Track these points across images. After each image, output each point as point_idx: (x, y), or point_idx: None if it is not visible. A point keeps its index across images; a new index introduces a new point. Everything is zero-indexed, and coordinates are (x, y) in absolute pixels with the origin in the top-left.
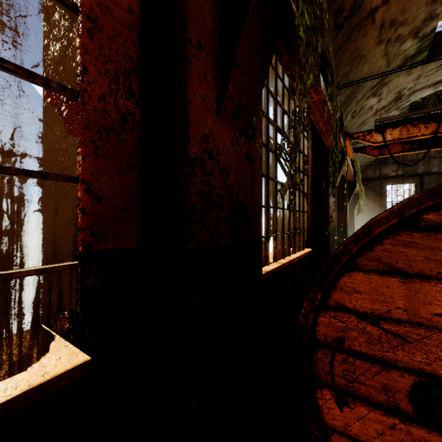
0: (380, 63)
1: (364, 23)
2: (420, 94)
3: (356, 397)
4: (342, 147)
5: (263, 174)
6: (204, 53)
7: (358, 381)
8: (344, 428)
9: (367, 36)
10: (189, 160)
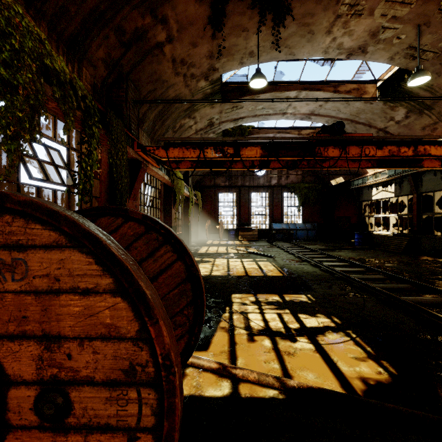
0: (184, 91)
1: (155, 52)
2: (227, 125)
3: None
4: (134, 157)
5: None
6: None
7: None
8: None
9: (162, 65)
10: None
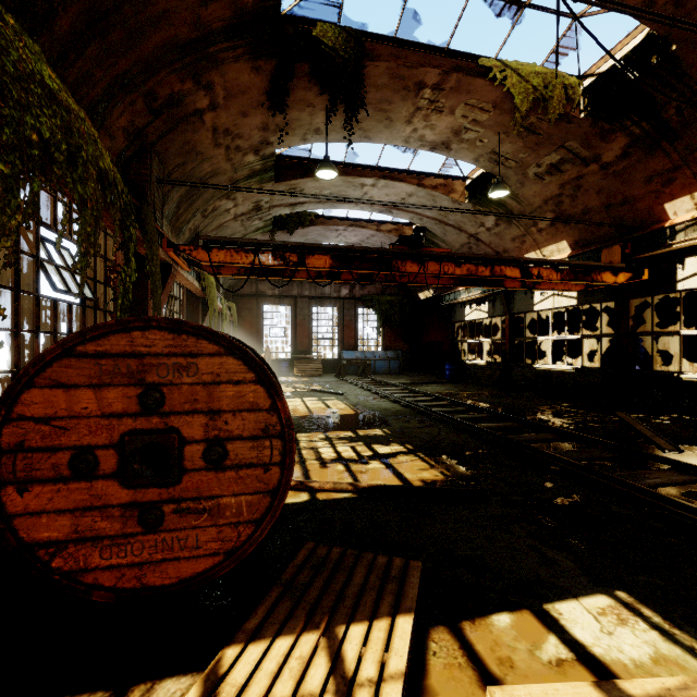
0: (224, 166)
1: (192, 120)
2: (280, 211)
3: (34, 481)
4: (164, 259)
5: (5, 286)
6: None
7: (36, 469)
8: (25, 509)
9: (199, 134)
10: None
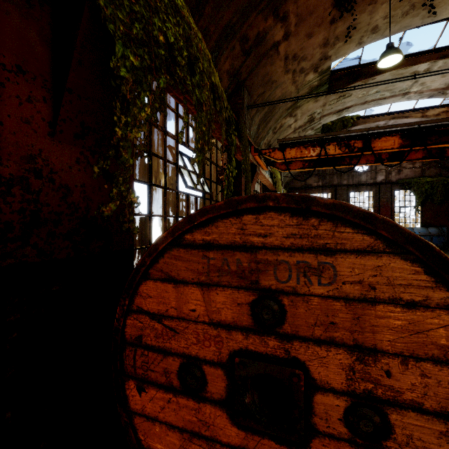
0: (290, 89)
1: (270, 53)
2: (328, 119)
3: (149, 382)
4: (251, 161)
5: (158, 185)
6: (28, 76)
7: (150, 369)
8: (142, 410)
9: (275, 65)
10: (1, 180)
